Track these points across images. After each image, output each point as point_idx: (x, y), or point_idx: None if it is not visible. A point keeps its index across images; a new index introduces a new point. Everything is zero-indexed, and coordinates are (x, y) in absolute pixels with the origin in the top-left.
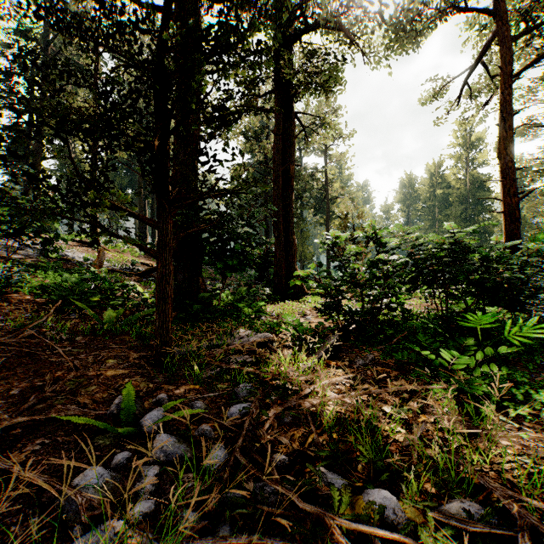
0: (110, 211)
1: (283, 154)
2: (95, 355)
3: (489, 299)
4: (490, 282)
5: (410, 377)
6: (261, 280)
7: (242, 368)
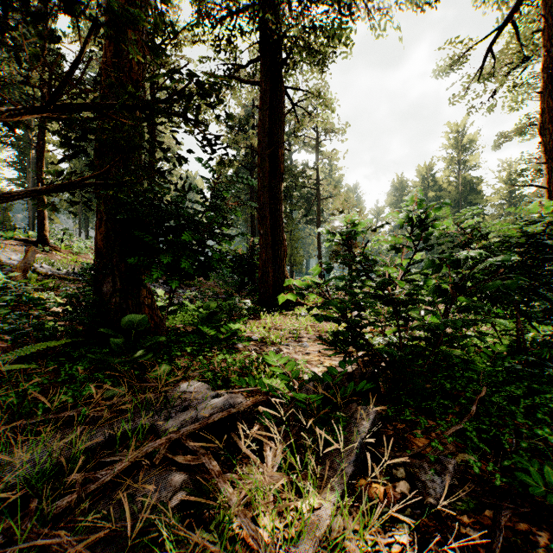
0: (78, 208)
1: (270, 134)
2: None
3: None
4: None
5: None
6: (243, 287)
7: None
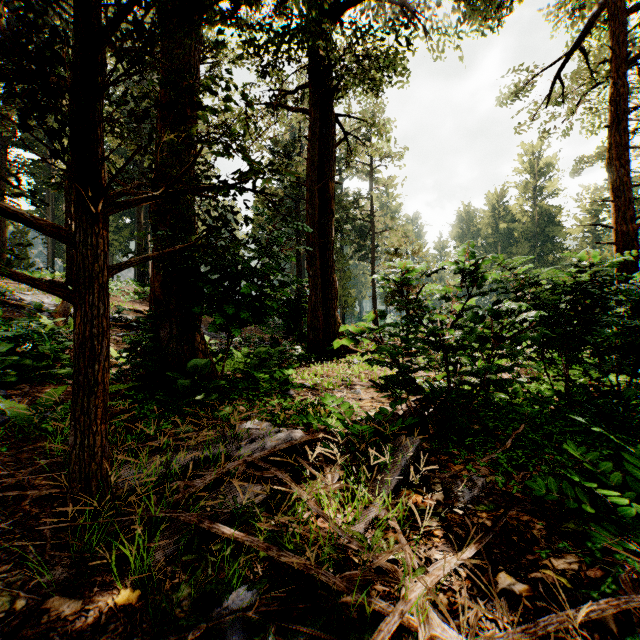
0: None
1: (320, 167)
2: None
3: None
4: None
5: (571, 538)
6: (291, 332)
7: (241, 537)
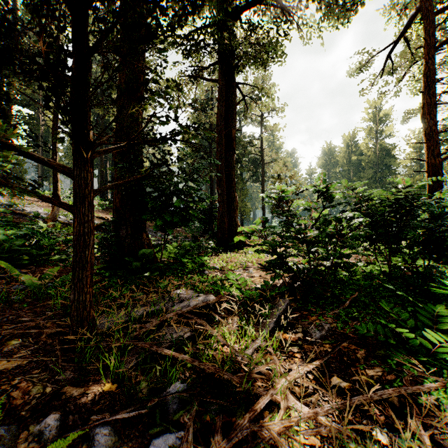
0: None
1: (226, 119)
2: None
3: None
4: None
5: (381, 359)
6: (206, 232)
7: (176, 355)
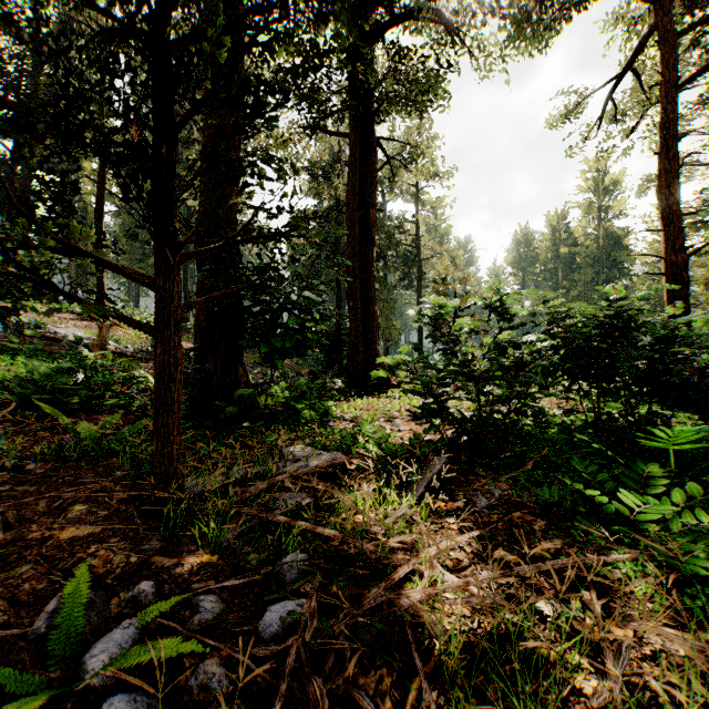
0: None
1: (361, 194)
2: (52, 498)
3: (673, 401)
4: (675, 375)
5: (565, 532)
6: (330, 367)
7: (293, 522)
